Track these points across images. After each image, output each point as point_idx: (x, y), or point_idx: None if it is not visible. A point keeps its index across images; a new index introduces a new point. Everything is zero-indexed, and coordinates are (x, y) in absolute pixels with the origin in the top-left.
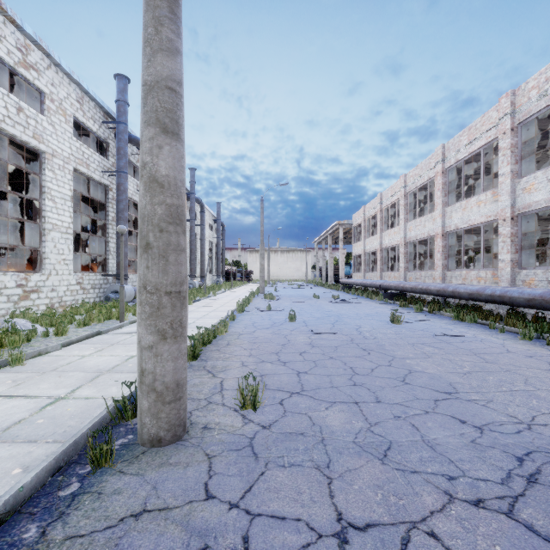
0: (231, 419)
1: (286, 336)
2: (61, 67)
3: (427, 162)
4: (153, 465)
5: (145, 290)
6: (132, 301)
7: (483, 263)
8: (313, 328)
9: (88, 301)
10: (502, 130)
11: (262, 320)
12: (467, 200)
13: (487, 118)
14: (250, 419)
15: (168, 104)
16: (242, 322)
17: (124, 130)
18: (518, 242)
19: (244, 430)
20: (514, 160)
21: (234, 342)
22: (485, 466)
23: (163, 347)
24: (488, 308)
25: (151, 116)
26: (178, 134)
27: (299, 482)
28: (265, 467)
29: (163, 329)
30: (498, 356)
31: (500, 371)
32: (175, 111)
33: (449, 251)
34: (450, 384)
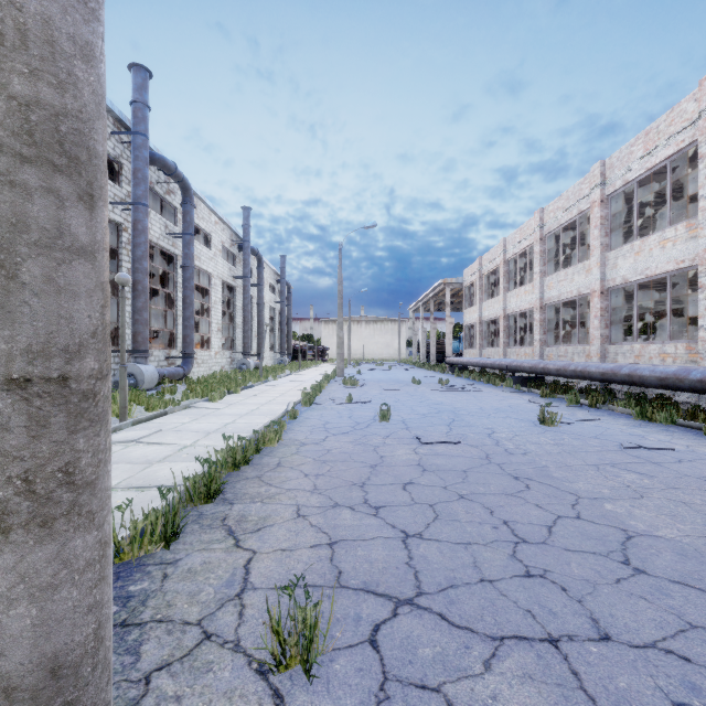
0: None
1: (377, 448)
2: None
3: (577, 189)
4: None
5: None
6: (156, 387)
7: (670, 332)
8: (419, 433)
9: None
10: (705, 127)
11: (338, 419)
12: (644, 239)
13: (678, 113)
14: None
15: None
16: (308, 422)
17: (142, 144)
18: None
19: None
20: None
21: (289, 460)
22: None
23: None
24: (680, 399)
25: None
26: None
27: None
28: None
29: None
30: None
31: None
32: None
33: (611, 316)
34: None
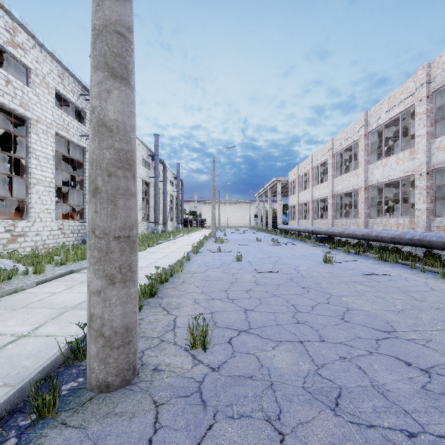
0: (181, 360)
1: (234, 275)
2: (44, 47)
3: (352, 127)
4: (98, 415)
5: (94, 235)
6: None
7: (401, 212)
8: (257, 268)
9: (67, 243)
10: (418, 97)
11: (213, 261)
12: (387, 158)
13: (405, 88)
14: (200, 360)
15: (117, 48)
16: (196, 262)
17: None
18: (433, 194)
19: (193, 373)
20: (429, 123)
21: (188, 280)
22: (444, 419)
23: (111, 292)
24: (406, 250)
25: (100, 60)
26: (127, 79)
27: (249, 439)
28: (214, 418)
29: (112, 274)
30: (424, 294)
31: (431, 309)
32: (124, 56)
33: (371, 202)
34: (387, 322)
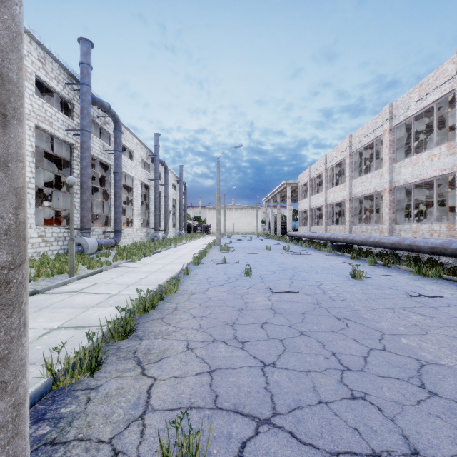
0: None
1: (243, 296)
2: None
3: (373, 122)
4: None
5: None
6: (96, 252)
7: (436, 216)
8: (271, 285)
9: (51, 253)
10: None
11: (217, 275)
12: (418, 155)
13: (442, 71)
14: None
15: None
16: (196, 277)
17: (87, 91)
18: None
19: None
20: None
21: (182, 306)
22: None
23: None
24: (443, 261)
25: None
26: None
27: None
28: None
29: None
30: None
31: None
32: None
33: (397, 205)
34: None
